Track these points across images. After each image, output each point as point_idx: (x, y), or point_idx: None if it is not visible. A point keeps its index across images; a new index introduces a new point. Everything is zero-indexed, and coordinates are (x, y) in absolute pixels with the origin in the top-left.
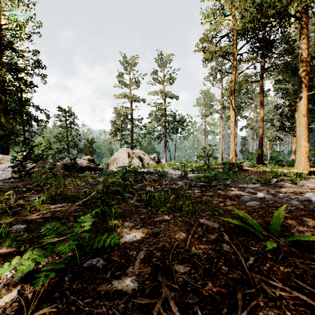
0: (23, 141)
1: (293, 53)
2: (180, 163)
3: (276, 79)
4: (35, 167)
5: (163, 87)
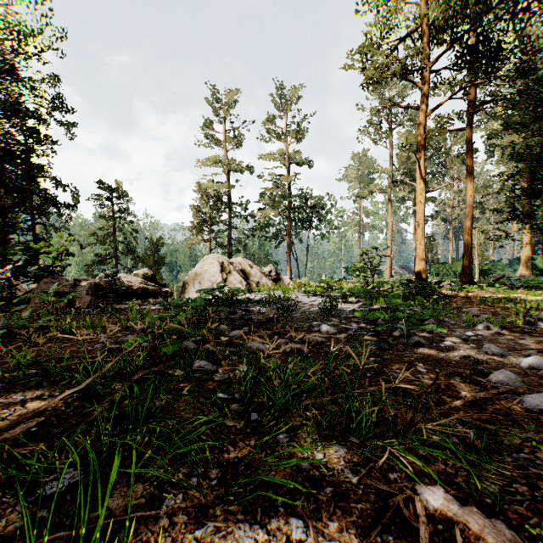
0: (33, 241)
1: (531, 74)
2: (319, 282)
3: (490, 130)
4: (34, 290)
5: (286, 147)
